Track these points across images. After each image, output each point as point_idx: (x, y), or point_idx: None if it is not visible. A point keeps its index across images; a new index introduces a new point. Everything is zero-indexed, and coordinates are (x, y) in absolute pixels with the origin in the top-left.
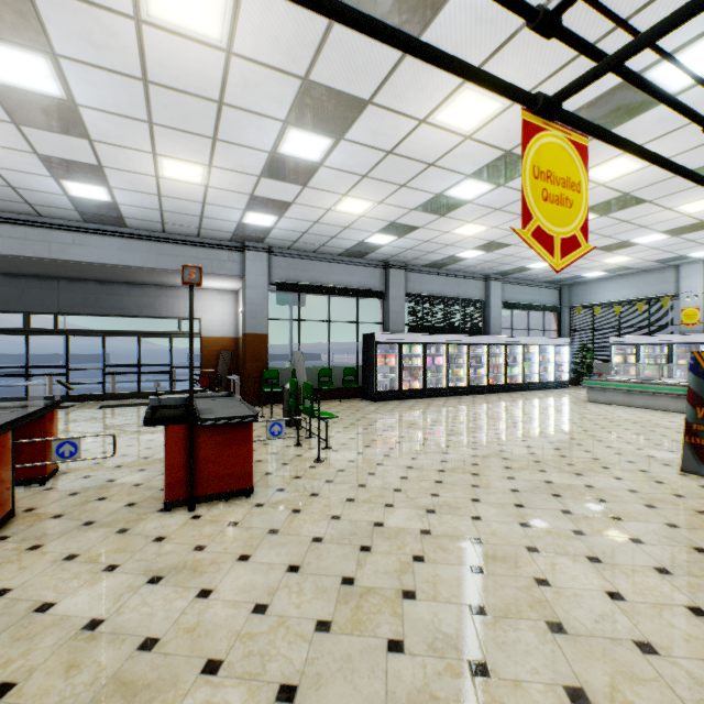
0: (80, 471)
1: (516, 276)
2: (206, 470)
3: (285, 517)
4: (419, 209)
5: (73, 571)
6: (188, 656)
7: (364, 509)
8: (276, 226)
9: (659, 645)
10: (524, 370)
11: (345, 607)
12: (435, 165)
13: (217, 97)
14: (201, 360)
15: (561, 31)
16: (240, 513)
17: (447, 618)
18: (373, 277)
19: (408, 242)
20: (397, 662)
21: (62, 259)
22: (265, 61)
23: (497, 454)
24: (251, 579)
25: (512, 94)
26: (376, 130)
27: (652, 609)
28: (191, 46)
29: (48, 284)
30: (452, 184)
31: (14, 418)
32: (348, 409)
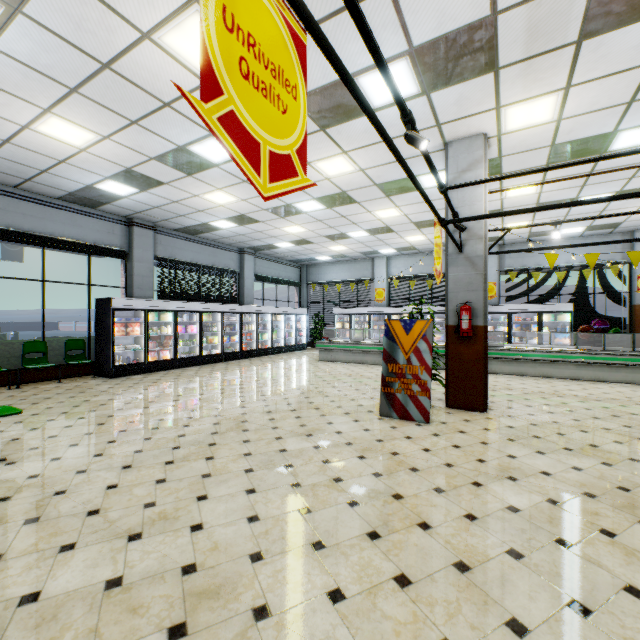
0: None
1: (267, 253)
2: None
3: None
4: (161, 160)
5: None
6: None
7: (14, 573)
8: None
9: None
10: (273, 336)
11: None
12: (172, 107)
13: None
14: None
15: None
16: None
17: None
18: (112, 233)
19: (154, 199)
20: None
21: None
22: None
23: (239, 426)
24: None
25: None
26: (78, 20)
27: (369, 599)
28: None
29: None
30: (196, 138)
31: None
32: (67, 392)
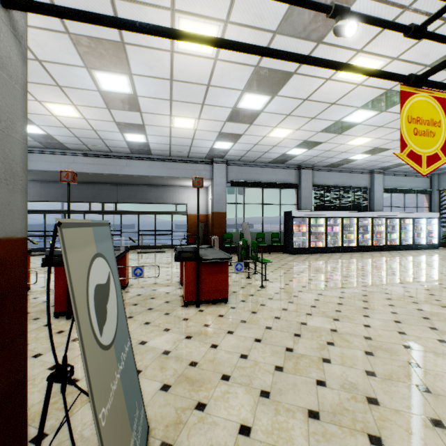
0: (138, 284)
1: (394, 170)
2: (204, 286)
3: (248, 315)
4: (323, 131)
5: (150, 329)
6: (213, 371)
7: (294, 315)
8: (232, 148)
9: None
10: (400, 235)
11: (290, 362)
12: (335, 104)
13: (207, 82)
14: (187, 227)
15: (426, 34)
16: (223, 310)
17: (350, 375)
18: (290, 175)
19: (315, 152)
20: (323, 390)
21: (121, 174)
22: (235, 60)
23: (381, 290)
24: (236, 342)
25: (393, 78)
26: (297, 88)
27: None
28: (197, 59)
29: (112, 187)
30: (347, 114)
31: (117, 255)
32: (275, 258)
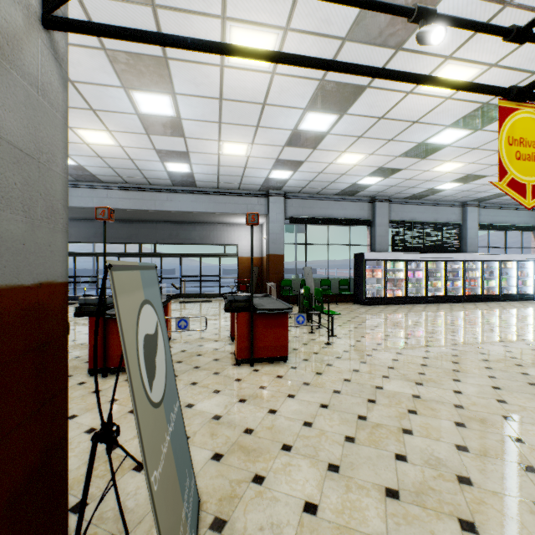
0: (182, 339)
1: (493, 201)
2: (260, 342)
3: (312, 376)
4: (403, 155)
5: (197, 390)
6: (272, 440)
7: (367, 377)
8: (291, 178)
9: None
10: (501, 283)
11: (363, 432)
12: (418, 122)
13: (262, 101)
14: (238, 273)
15: (532, 37)
16: (282, 371)
17: (437, 449)
18: (362, 210)
19: (392, 181)
20: (403, 466)
21: (161, 210)
22: (296, 74)
23: (475, 350)
24: (298, 408)
25: (490, 92)
26: (371, 104)
27: None
28: (251, 74)
29: (151, 225)
30: (433, 134)
31: None
32: (343, 310)
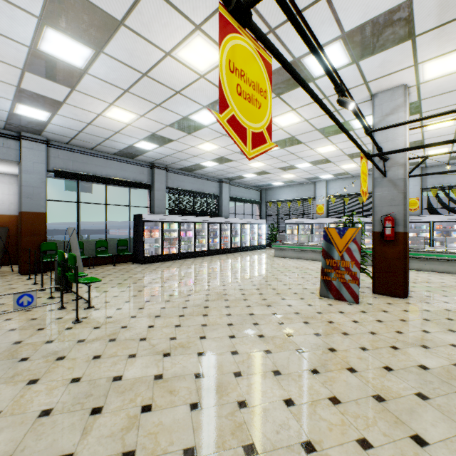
0: None
1: (237, 181)
2: None
3: (16, 392)
4: (173, 126)
5: None
6: None
7: (108, 365)
8: (51, 121)
9: (316, 441)
10: (241, 239)
11: None
12: (180, 93)
13: None
14: None
15: None
16: None
17: None
18: (142, 174)
19: (167, 150)
20: None
21: None
22: None
23: (222, 297)
24: None
25: None
26: (131, 51)
27: (311, 407)
28: None
29: None
30: (194, 111)
31: None
32: (119, 271)
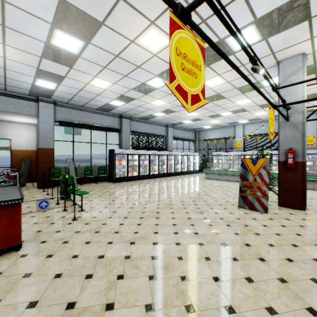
0: None
1: (178, 126)
2: None
3: (40, 262)
4: (135, 89)
5: None
6: None
7: (95, 248)
8: (57, 89)
9: (236, 306)
10: (181, 166)
11: None
12: (140, 67)
13: None
14: (11, 163)
15: None
16: (6, 264)
17: None
18: (114, 122)
19: (131, 106)
20: None
21: None
22: None
23: (168, 206)
24: None
25: None
26: (108, 41)
27: (232, 283)
28: None
29: None
30: (149, 78)
31: None
32: (99, 187)
